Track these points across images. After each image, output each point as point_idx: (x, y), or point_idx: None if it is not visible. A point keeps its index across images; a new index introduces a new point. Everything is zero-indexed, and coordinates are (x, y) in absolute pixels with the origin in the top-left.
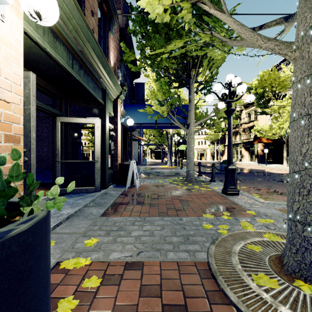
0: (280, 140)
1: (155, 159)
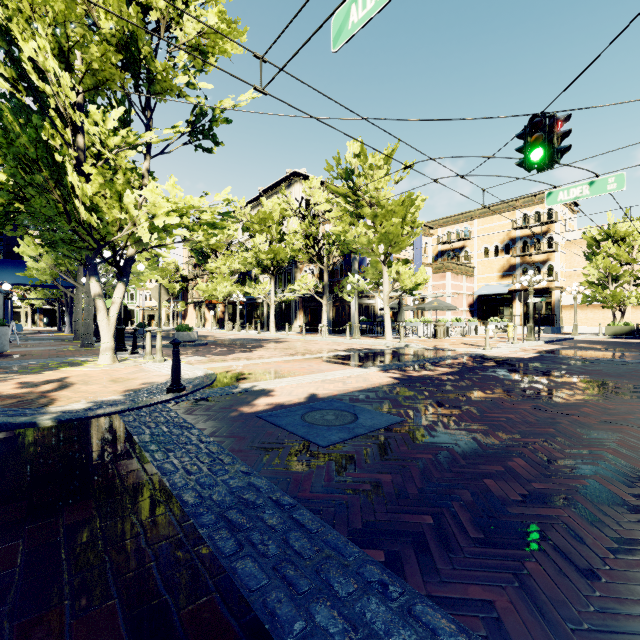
0: (231, 301)
1: (45, 325)
